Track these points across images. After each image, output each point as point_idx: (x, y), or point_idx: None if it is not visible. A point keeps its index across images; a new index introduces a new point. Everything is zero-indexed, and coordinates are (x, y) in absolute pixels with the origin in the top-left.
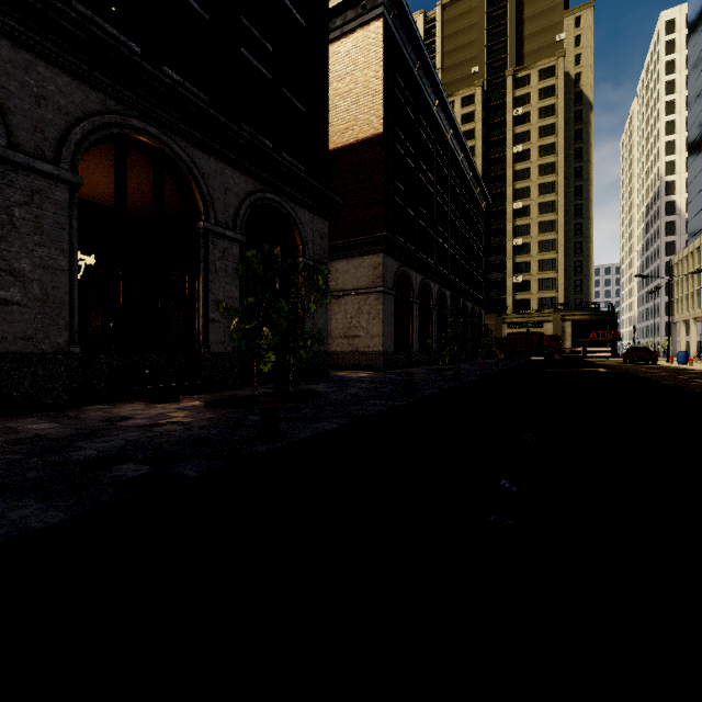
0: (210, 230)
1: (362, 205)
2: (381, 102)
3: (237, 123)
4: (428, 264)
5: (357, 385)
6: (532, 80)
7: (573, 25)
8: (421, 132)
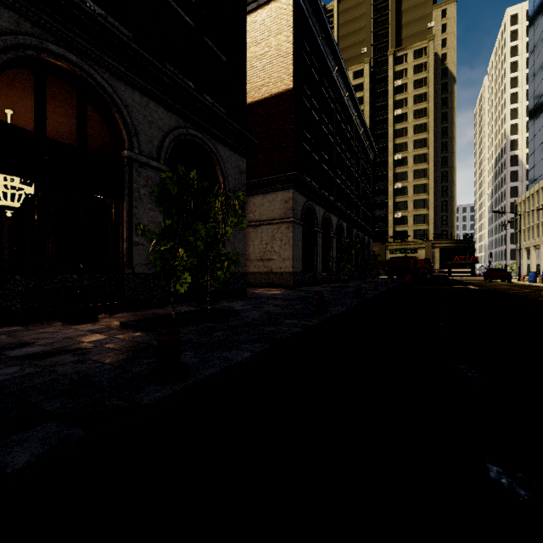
0: (133, 159)
1: (275, 149)
2: (291, 62)
3: (161, 62)
4: (329, 200)
5: (271, 302)
6: (408, 58)
7: (440, 16)
8: (324, 91)
